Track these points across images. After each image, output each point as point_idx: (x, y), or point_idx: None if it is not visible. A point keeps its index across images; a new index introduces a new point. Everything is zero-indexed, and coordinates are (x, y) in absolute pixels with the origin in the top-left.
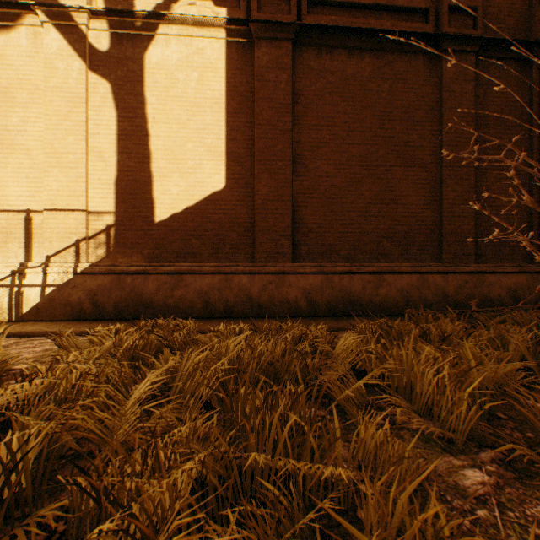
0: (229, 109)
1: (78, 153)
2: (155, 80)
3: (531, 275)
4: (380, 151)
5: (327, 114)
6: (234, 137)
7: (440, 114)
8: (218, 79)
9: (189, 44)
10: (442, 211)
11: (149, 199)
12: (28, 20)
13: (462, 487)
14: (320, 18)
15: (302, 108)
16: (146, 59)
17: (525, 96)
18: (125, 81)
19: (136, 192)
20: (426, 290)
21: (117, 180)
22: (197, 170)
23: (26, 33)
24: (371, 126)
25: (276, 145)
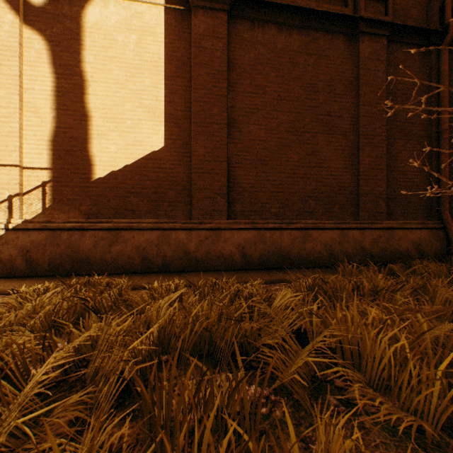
0: (167, 72)
1: (10, 107)
2: (93, 39)
3: (431, 231)
4: (307, 119)
5: (259, 83)
6: (172, 100)
7: (357, 88)
8: (156, 43)
9: (128, 7)
10: (359, 174)
11: (87, 156)
12: None
13: None
14: None
15: (236, 76)
16: (84, 18)
17: (426, 77)
18: (61, 38)
19: (73, 149)
20: (346, 244)
21: (53, 136)
22: (136, 130)
23: None
24: (298, 96)
25: (212, 109)
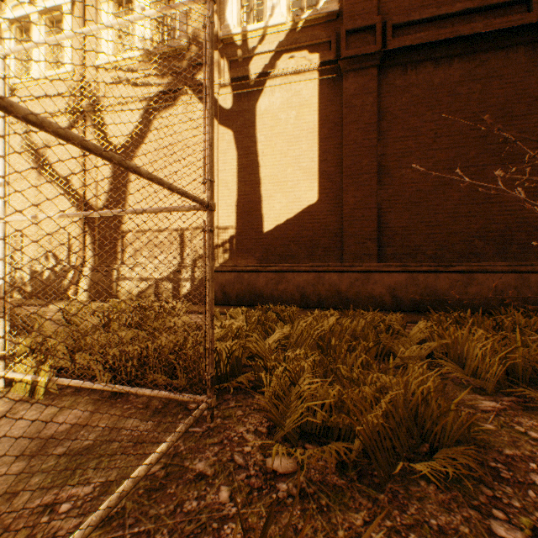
0: (320, 135)
1: None
2: (264, 123)
3: None
4: (471, 152)
5: (412, 125)
6: (325, 159)
7: None
8: (311, 113)
9: (289, 89)
10: None
11: (259, 215)
12: (182, 98)
13: (476, 406)
14: (404, 39)
15: (387, 124)
16: (257, 108)
17: None
18: (242, 128)
19: (250, 210)
20: (526, 290)
21: (237, 202)
22: (295, 189)
23: (181, 107)
24: (460, 129)
25: (362, 161)
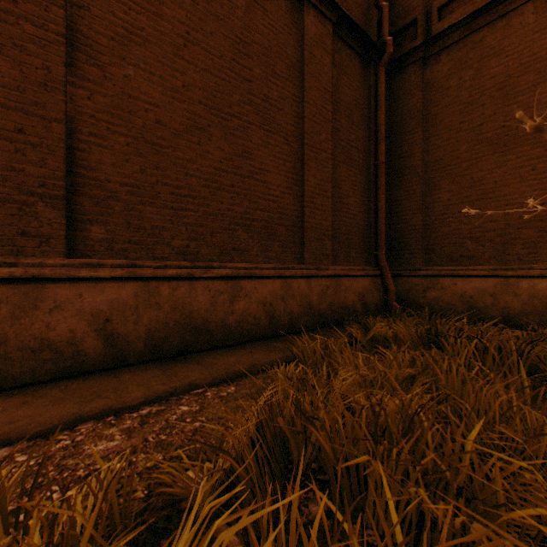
0: None
1: None
2: None
3: (372, 278)
4: (235, 95)
5: None
6: None
7: (301, 77)
8: None
9: None
10: (304, 199)
11: None
12: None
13: None
14: None
15: None
16: None
17: (365, 97)
18: None
19: None
20: (292, 300)
21: None
22: None
23: None
24: (223, 50)
25: None
